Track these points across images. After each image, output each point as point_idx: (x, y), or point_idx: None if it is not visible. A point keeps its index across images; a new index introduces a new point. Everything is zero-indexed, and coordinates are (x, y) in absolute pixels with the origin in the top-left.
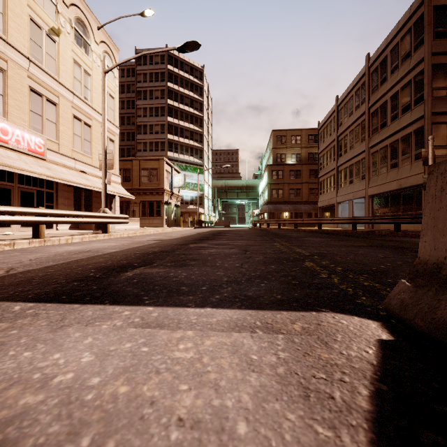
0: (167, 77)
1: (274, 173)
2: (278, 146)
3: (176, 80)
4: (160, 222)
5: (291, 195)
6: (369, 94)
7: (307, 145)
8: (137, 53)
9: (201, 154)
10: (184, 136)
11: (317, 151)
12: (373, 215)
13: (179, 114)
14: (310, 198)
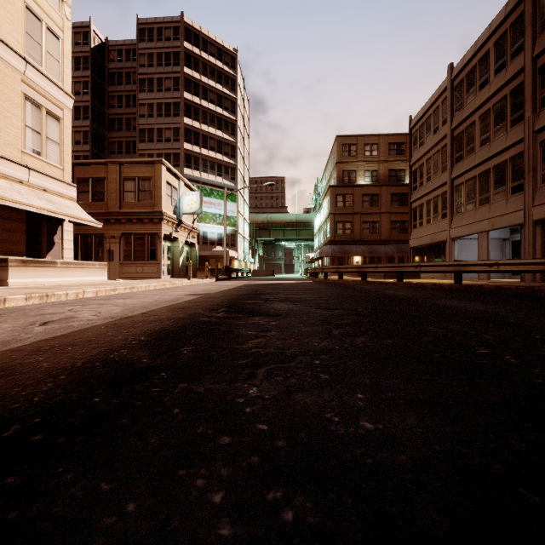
0: (182, 59)
1: (340, 198)
2: (345, 159)
3: (196, 65)
4: (156, 270)
5: (364, 231)
6: (534, 33)
7: (387, 158)
8: (139, 24)
9: (233, 174)
10: (209, 147)
11: (402, 167)
12: (544, 257)
13: (200, 114)
14: (392, 234)
